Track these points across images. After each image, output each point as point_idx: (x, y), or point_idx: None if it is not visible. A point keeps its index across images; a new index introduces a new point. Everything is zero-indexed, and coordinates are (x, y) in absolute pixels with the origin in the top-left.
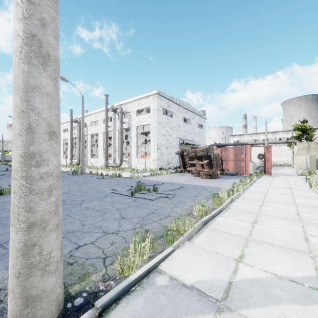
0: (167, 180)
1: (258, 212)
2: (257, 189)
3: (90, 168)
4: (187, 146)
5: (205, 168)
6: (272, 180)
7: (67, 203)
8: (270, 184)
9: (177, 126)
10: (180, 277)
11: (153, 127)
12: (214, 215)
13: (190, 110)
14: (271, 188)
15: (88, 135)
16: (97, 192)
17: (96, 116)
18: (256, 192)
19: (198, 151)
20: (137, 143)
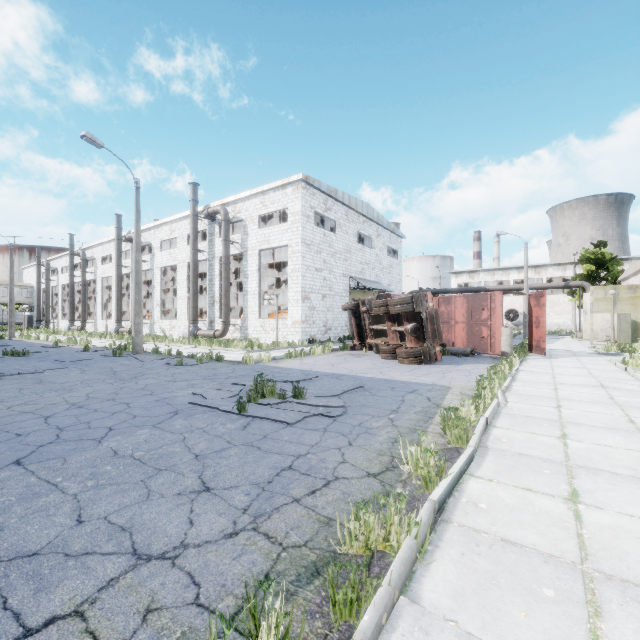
0: (325, 367)
1: (567, 461)
2: (531, 390)
3: (158, 341)
4: (366, 293)
5: (408, 341)
6: (553, 367)
7: (66, 437)
8: (553, 375)
9: (344, 252)
10: None
11: (294, 253)
12: (459, 476)
13: (371, 218)
14: (560, 387)
15: (154, 270)
16: (157, 401)
17: (172, 229)
18: (533, 397)
19: (392, 303)
20: (260, 286)
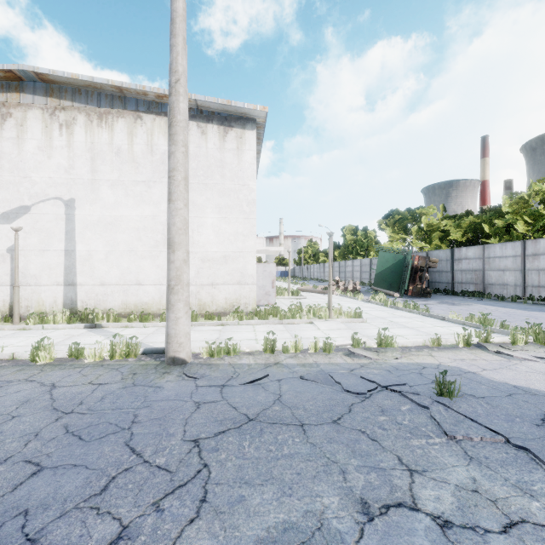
0: None
1: None
2: None
3: None
4: None
5: None
6: None
7: None
8: None
9: None
10: None
11: None
12: None
13: None
14: None
15: None
16: None
17: None
18: None
19: None
20: None
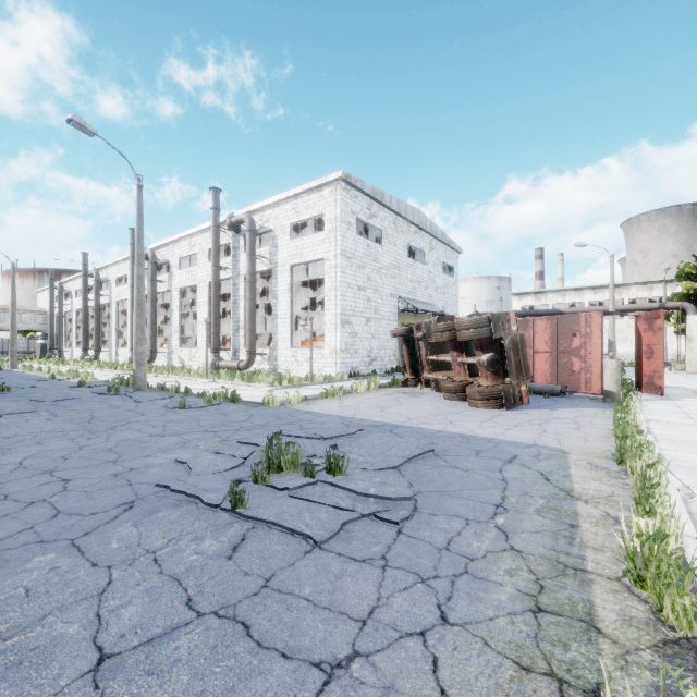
0: (373, 412)
1: None
2: None
3: (172, 373)
4: (418, 317)
5: (482, 377)
6: (688, 414)
7: None
8: None
9: (392, 268)
10: None
11: (332, 268)
12: None
13: (423, 227)
14: None
15: (173, 292)
16: (114, 475)
17: (192, 243)
18: None
19: (461, 326)
20: (291, 308)
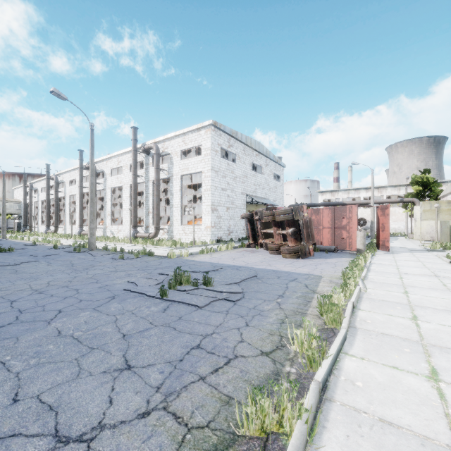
0: (228, 260)
1: (422, 340)
2: (382, 278)
3: (108, 240)
4: (258, 206)
5: (289, 241)
6: (396, 260)
7: (23, 319)
8: (397, 267)
9: (242, 177)
10: None
11: (206, 177)
12: (337, 355)
13: (261, 152)
14: (404, 276)
15: (106, 190)
16: (100, 287)
17: (119, 160)
18: (385, 284)
19: (277, 213)
20: (181, 201)
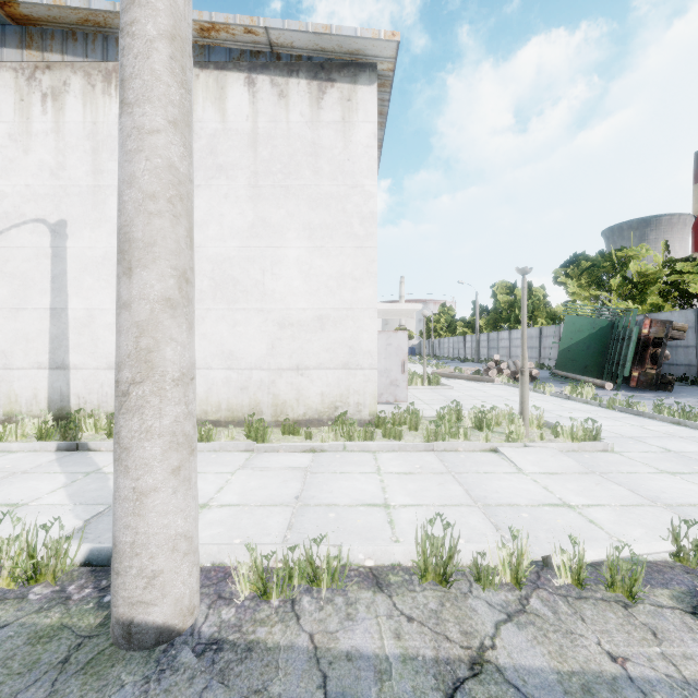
0: None
1: None
2: None
3: None
4: None
5: None
6: None
7: None
8: None
9: None
10: (69, 529)
11: None
12: None
13: None
14: None
15: None
16: None
17: None
18: None
19: None
20: None
